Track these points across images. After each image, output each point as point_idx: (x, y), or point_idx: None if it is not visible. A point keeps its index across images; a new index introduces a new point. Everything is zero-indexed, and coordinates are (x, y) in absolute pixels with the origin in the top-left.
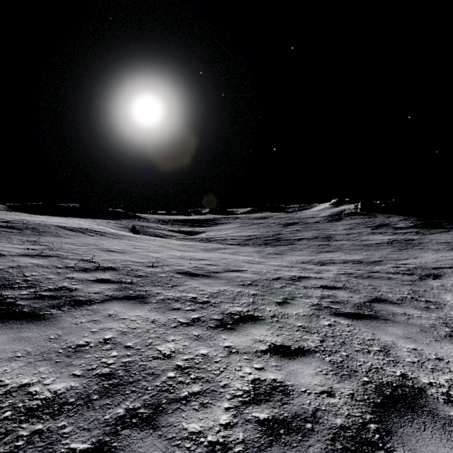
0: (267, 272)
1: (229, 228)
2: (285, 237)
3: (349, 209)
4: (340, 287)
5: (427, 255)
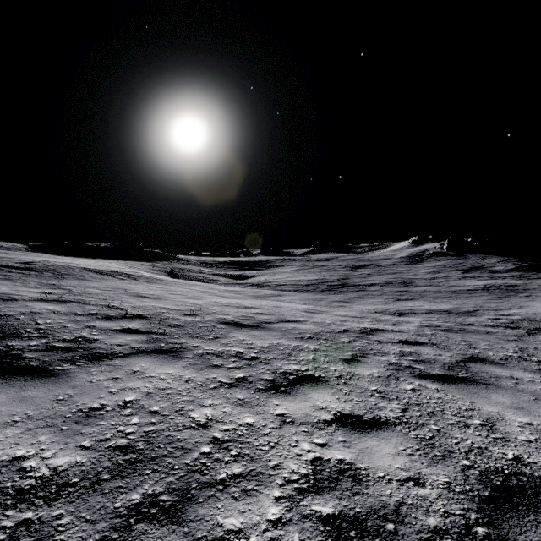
0: (332, 323)
1: (285, 272)
2: (353, 282)
3: (433, 248)
4: (425, 343)
5: (536, 305)
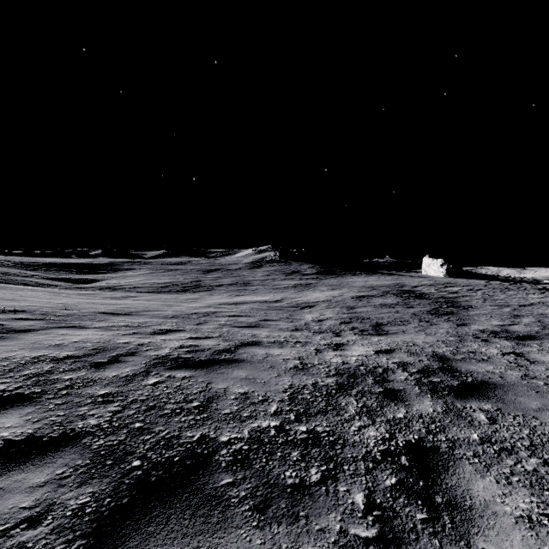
0: (187, 310)
1: (137, 275)
2: (205, 284)
3: (270, 256)
4: (243, 315)
5: (314, 294)
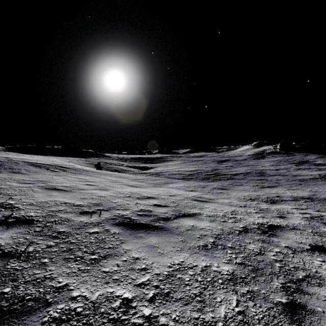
0: (225, 216)
1: (174, 165)
2: (223, 172)
3: (269, 149)
4: None
5: None
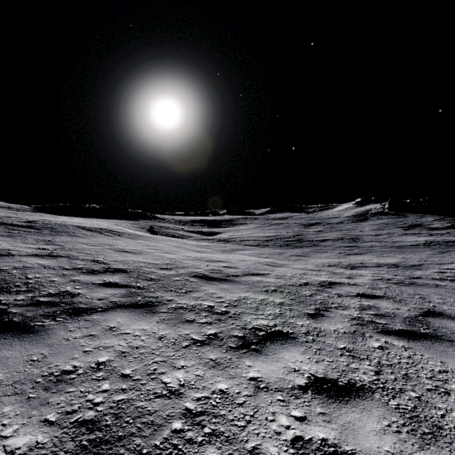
0: (292, 276)
1: (247, 229)
2: (307, 238)
3: (375, 208)
4: (381, 296)
5: None
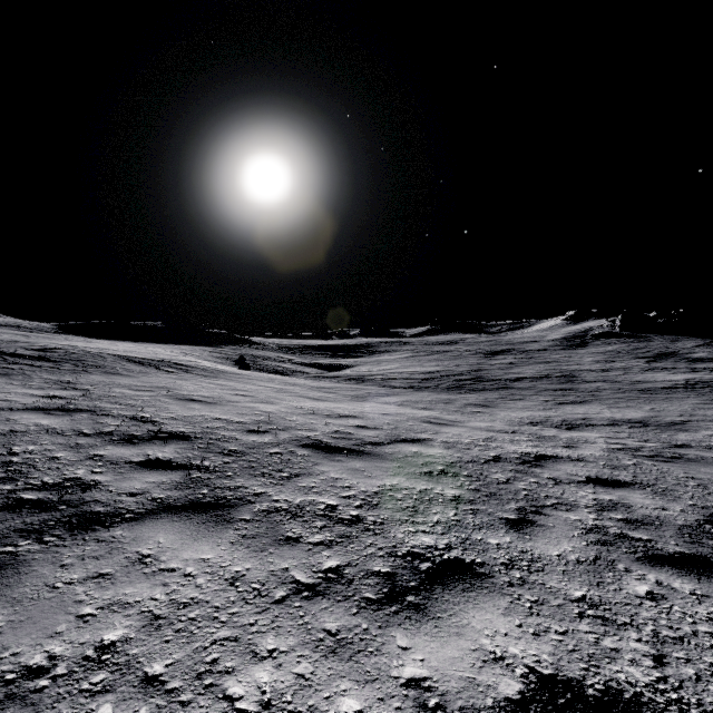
0: (472, 443)
1: (394, 360)
2: (491, 375)
3: (599, 327)
4: (630, 482)
5: None
